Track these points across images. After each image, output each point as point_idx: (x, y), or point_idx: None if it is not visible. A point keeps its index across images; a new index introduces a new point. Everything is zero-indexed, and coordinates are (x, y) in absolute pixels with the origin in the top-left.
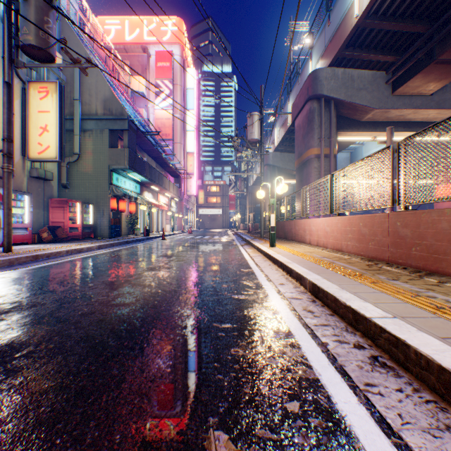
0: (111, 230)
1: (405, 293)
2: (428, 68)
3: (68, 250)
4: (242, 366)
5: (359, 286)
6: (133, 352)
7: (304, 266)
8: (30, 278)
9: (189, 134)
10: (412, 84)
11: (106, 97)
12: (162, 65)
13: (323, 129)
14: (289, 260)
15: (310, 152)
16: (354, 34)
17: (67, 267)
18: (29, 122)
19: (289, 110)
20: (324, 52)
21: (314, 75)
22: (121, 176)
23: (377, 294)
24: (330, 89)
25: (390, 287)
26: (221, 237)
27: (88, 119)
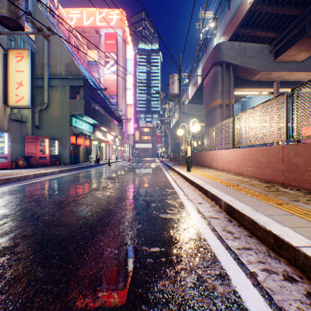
0: (71, 159)
1: None
2: (301, 41)
3: (35, 174)
4: (172, 310)
5: (269, 208)
6: (57, 288)
7: (217, 188)
8: None
9: (129, 91)
10: (289, 54)
11: (67, 62)
12: (109, 43)
13: (224, 86)
14: (204, 182)
15: (215, 102)
16: (248, 17)
17: (30, 188)
18: (8, 79)
19: (199, 73)
20: (225, 30)
21: (218, 47)
22: (79, 120)
23: (289, 217)
24: (230, 57)
25: (297, 209)
26: (151, 164)
27: (54, 78)
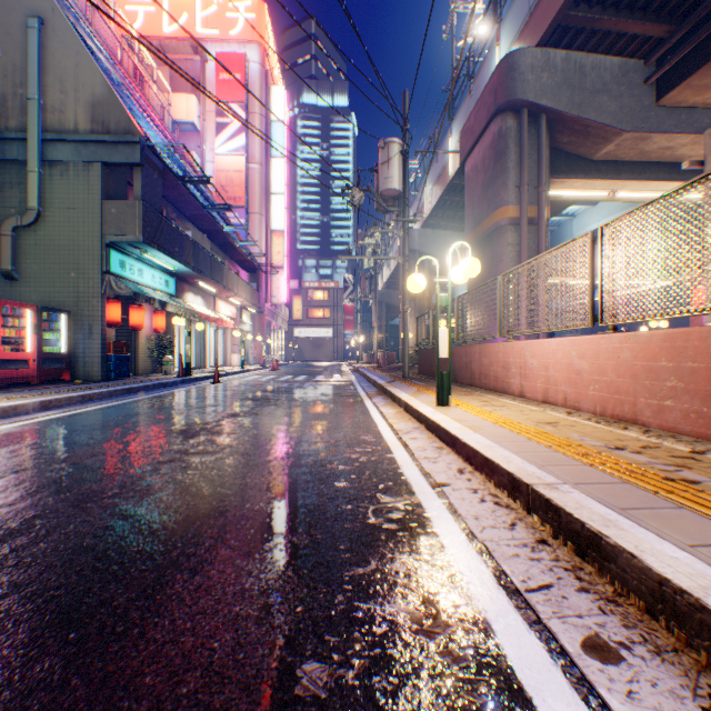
0: (109, 365)
1: None
2: None
3: None
4: None
5: None
6: None
7: (637, 517)
8: None
9: (276, 199)
10: (699, 82)
11: (95, 98)
12: (228, 78)
13: (526, 169)
14: (536, 466)
15: (500, 214)
16: None
17: None
18: None
19: (451, 148)
20: (528, 20)
21: (510, 63)
22: (132, 259)
23: None
24: (541, 91)
25: None
26: (329, 378)
27: (58, 140)
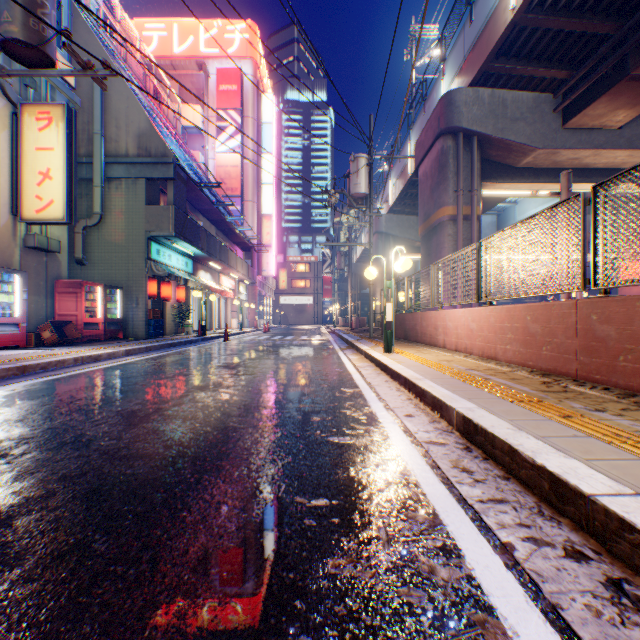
0: (149, 327)
1: (632, 438)
2: (618, 87)
3: (77, 358)
4: (352, 610)
5: (544, 423)
6: (135, 571)
7: (444, 385)
8: (2, 406)
9: (266, 188)
10: (593, 112)
11: (141, 131)
12: (226, 89)
13: (462, 178)
14: (418, 374)
15: (442, 212)
16: (509, 37)
17: (68, 385)
18: (22, 165)
19: (410, 152)
20: (463, 65)
21: (448, 99)
22: (164, 247)
23: (583, 441)
24: (472, 120)
25: (599, 426)
26: (312, 337)
27: (115, 163)
